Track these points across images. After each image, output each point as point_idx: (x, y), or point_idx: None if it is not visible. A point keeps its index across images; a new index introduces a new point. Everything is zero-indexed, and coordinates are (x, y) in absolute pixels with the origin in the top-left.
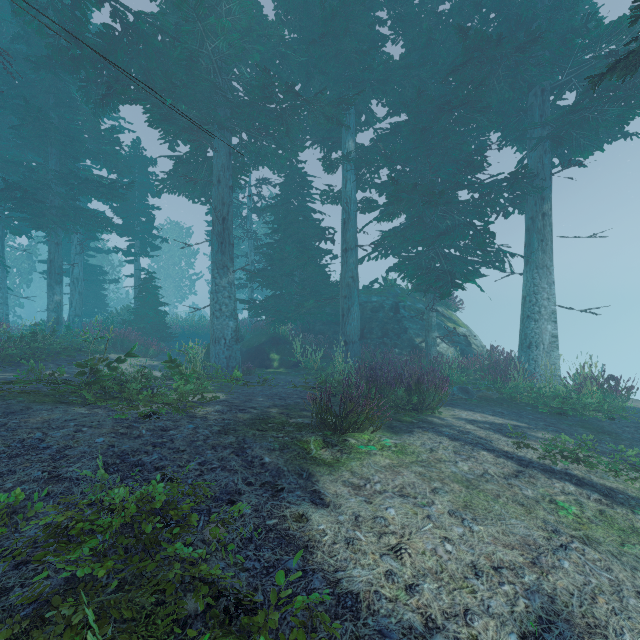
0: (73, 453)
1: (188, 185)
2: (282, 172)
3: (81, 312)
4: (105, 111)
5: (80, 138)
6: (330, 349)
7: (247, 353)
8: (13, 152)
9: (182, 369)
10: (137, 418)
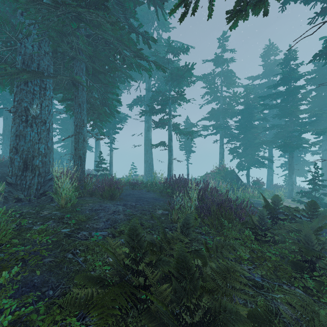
0: None
1: None
2: None
3: None
4: None
5: None
6: None
7: None
8: None
9: None
10: None
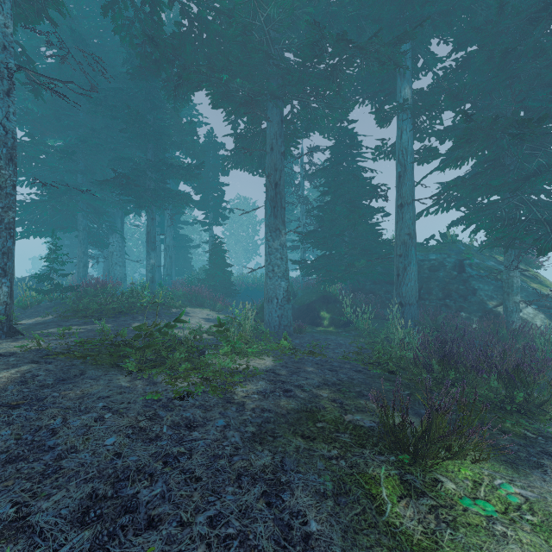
0: (69, 466)
1: (246, 158)
2: (332, 135)
3: (171, 272)
4: (181, 104)
5: (167, 132)
6: (382, 309)
7: (299, 310)
8: (126, 152)
9: (230, 334)
10: (169, 400)
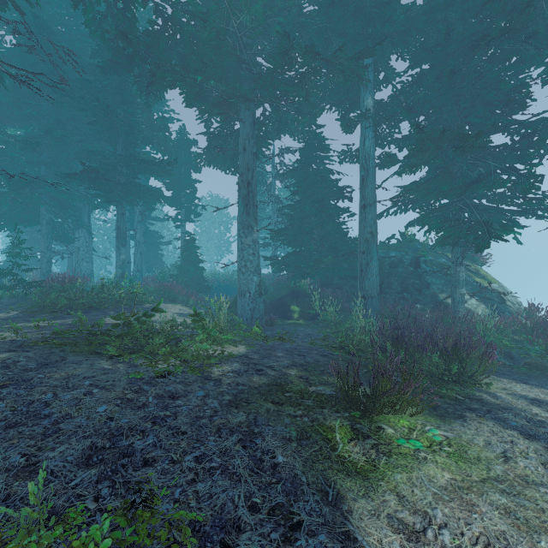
0: (67, 427)
1: (219, 157)
2: (302, 138)
3: (141, 268)
4: (154, 100)
5: (138, 127)
6: (347, 302)
7: (270, 304)
8: (94, 145)
9: (205, 323)
10: (152, 378)
